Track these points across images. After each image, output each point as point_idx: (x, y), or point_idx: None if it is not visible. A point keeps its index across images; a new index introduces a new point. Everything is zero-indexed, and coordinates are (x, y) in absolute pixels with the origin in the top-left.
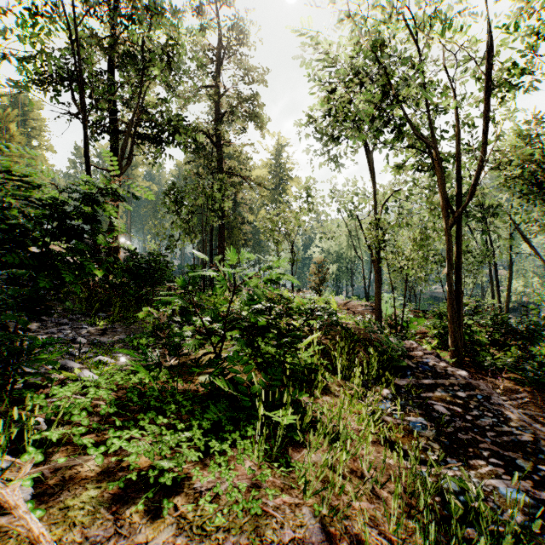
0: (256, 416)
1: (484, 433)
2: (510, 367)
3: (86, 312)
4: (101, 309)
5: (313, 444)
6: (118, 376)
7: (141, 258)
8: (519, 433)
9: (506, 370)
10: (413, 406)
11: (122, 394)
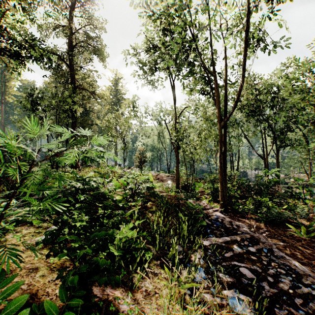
0: None
1: (292, 300)
2: (252, 211)
3: None
4: None
5: None
6: None
7: None
8: None
9: (249, 213)
10: (224, 273)
11: None
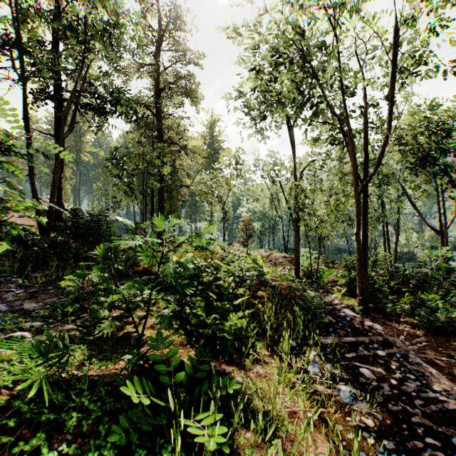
0: (180, 415)
1: (412, 401)
2: (407, 313)
3: (19, 272)
4: (37, 269)
5: (246, 455)
6: (18, 367)
7: (82, 218)
8: (444, 399)
9: (403, 315)
10: (340, 371)
11: (20, 390)
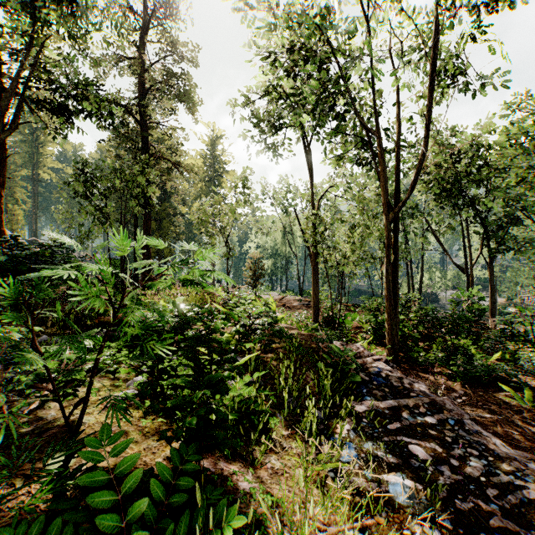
0: None
1: (483, 491)
2: (441, 362)
3: None
4: None
5: None
6: None
7: (27, 250)
8: (521, 484)
9: (436, 364)
10: (385, 452)
11: None
